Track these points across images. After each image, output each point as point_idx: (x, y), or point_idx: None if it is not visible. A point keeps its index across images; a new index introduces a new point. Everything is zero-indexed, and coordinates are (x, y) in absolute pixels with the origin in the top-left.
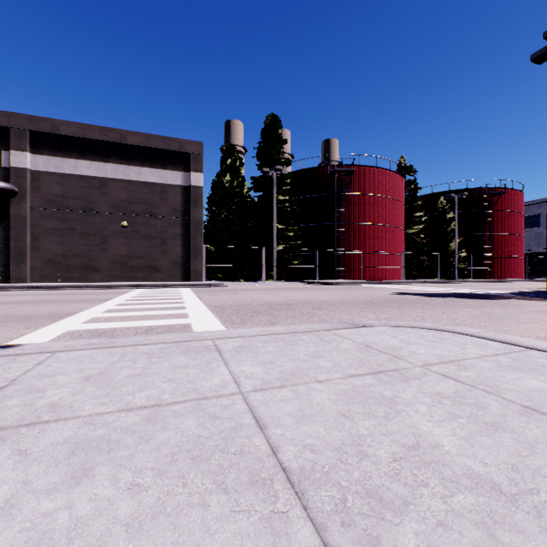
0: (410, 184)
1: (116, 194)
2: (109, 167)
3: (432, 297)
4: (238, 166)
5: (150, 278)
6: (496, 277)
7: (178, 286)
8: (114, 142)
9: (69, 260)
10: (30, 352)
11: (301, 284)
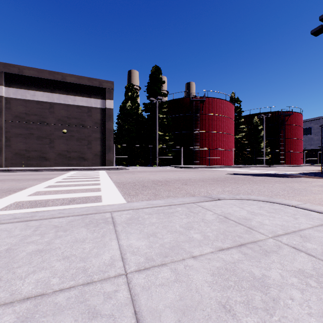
0: (237, 108)
1: (59, 112)
2: (55, 95)
3: (253, 176)
4: (135, 96)
5: (81, 164)
6: (287, 163)
7: (98, 169)
8: (58, 80)
9: (30, 153)
10: None
11: (173, 168)
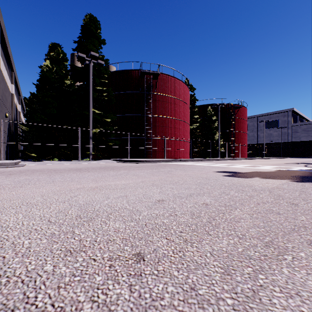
0: (191, 97)
1: None
2: None
3: (305, 181)
4: (61, 59)
5: None
6: (236, 156)
7: None
8: None
9: None
10: None
11: (115, 162)
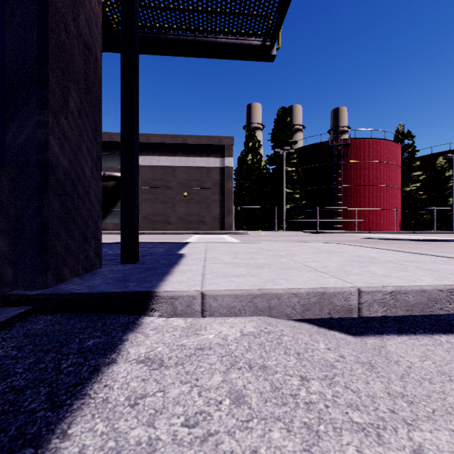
0: (408, 147)
1: (180, 176)
2: (177, 159)
3: (390, 240)
4: (257, 147)
5: (200, 228)
6: None
7: (218, 233)
8: (180, 143)
9: (155, 217)
10: (200, 243)
11: (304, 233)
